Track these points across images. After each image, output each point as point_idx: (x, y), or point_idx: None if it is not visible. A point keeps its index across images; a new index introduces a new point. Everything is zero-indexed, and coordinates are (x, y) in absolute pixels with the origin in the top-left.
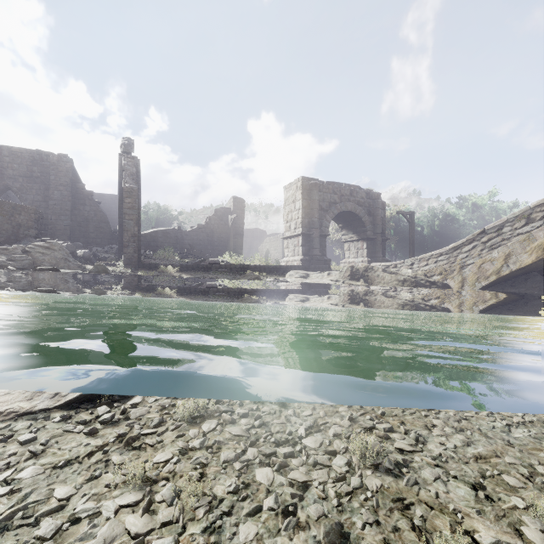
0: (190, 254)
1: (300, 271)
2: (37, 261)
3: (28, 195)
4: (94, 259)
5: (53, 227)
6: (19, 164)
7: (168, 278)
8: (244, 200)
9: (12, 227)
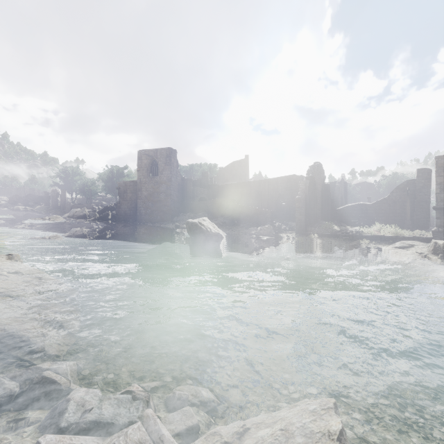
0: (363, 222)
1: (408, 242)
2: (262, 233)
3: (286, 197)
4: (287, 230)
5: (294, 210)
6: (283, 183)
7: (307, 241)
8: (430, 169)
9: (265, 218)
